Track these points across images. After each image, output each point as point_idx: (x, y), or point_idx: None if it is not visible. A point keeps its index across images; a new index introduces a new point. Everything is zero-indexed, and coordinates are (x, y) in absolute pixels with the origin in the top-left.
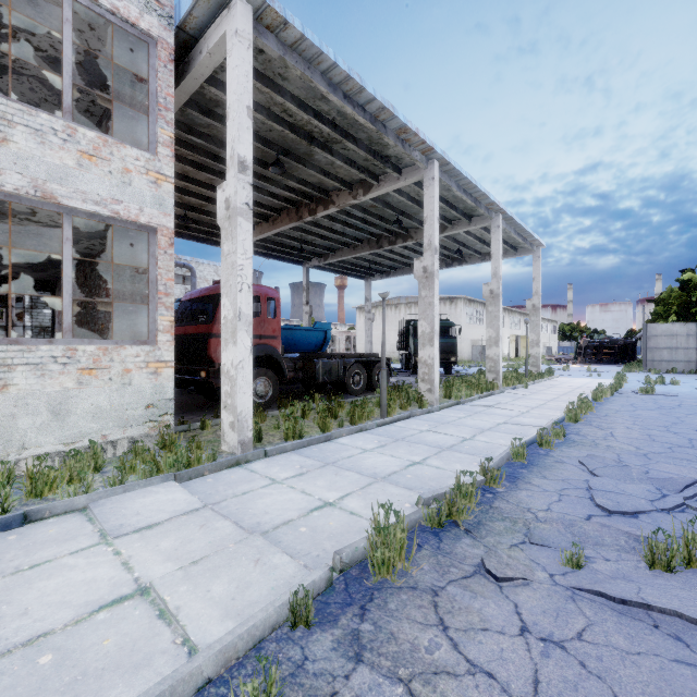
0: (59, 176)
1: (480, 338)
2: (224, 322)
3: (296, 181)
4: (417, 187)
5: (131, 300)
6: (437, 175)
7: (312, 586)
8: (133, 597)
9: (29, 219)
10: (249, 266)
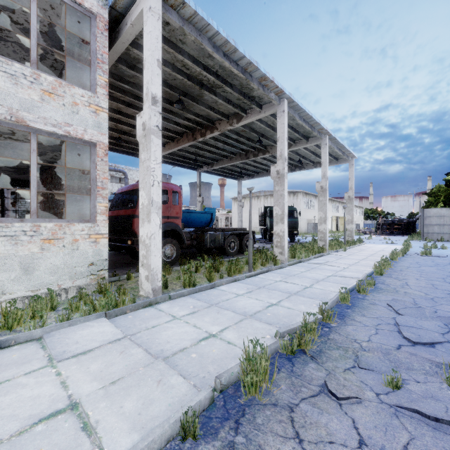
0: (28, 107)
1: (313, 218)
2: (142, 207)
3: (192, 114)
4: (272, 118)
5: (80, 192)
6: (286, 109)
7: (198, 404)
8: (65, 411)
9: (11, 138)
10: (159, 168)
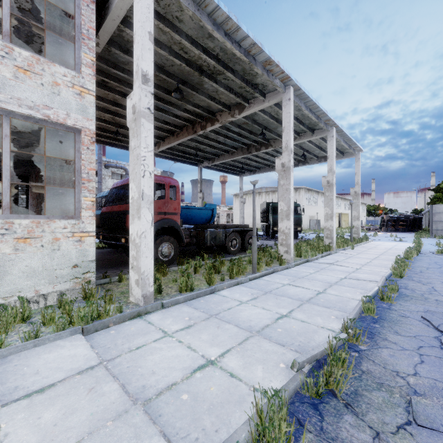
0: None
1: (315, 214)
2: (132, 202)
3: (192, 105)
4: (277, 108)
5: (66, 185)
6: (292, 97)
7: None
8: None
9: None
10: (151, 157)
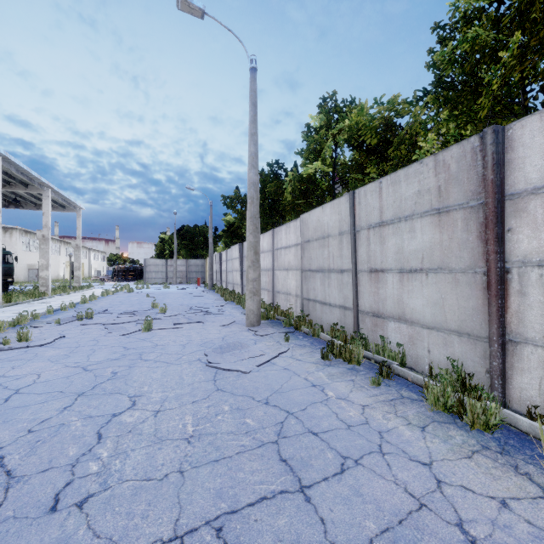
0: None
1: (38, 263)
2: None
3: None
4: None
5: None
6: (1, 165)
7: None
8: None
9: None
10: None
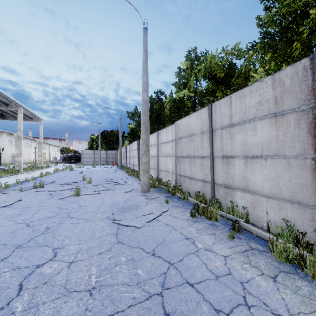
0: None
1: None
2: None
3: None
4: None
5: None
6: None
7: None
8: None
9: None
10: None
